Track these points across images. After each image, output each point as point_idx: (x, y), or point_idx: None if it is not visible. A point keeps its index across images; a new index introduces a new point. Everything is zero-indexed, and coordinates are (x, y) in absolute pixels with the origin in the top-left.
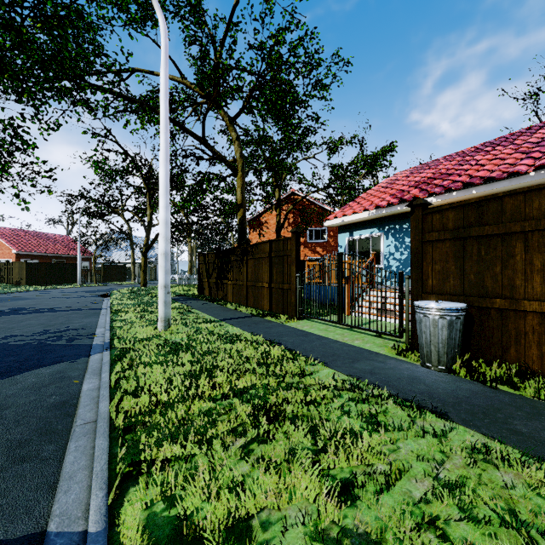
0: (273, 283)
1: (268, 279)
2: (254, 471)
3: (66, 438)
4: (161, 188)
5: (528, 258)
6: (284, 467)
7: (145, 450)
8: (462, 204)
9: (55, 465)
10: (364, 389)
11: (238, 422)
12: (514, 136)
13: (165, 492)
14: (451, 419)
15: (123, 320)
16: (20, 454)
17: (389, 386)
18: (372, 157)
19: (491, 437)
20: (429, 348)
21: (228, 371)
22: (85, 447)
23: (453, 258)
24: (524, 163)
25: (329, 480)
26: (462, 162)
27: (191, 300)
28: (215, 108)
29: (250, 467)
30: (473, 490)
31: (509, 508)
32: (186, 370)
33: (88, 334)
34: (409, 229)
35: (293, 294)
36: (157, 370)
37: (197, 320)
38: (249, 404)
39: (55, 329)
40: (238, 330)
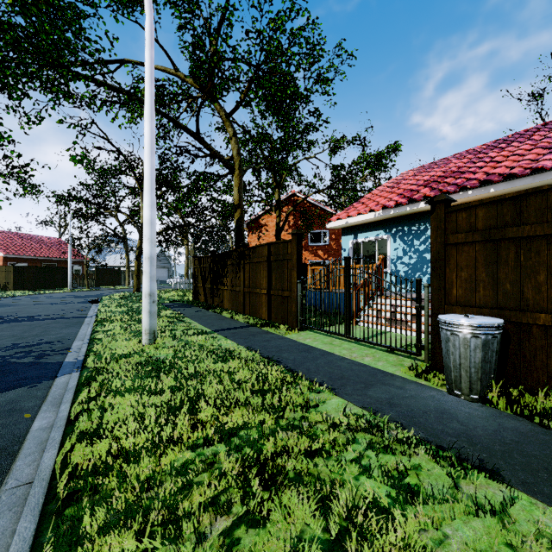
0: (272, 289)
1: (267, 285)
2: None
3: None
4: (145, 184)
5: None
6: None
7: (82, 543)
8: (495, 200)
9: None
10: (385, 431)
11: (222, 486)
12: (530, 132)
13: None
14: (508, 483)
15: (106, 331)
16: None
17: (415, 424)
18: (376, 157)
19: None
20: (458, 373)
21: (215, 403)
22: (4, 532)
23: (483, 264)
24: (549, 158)
25: None
26: (475, 159)
27: (184, 306)
28: (209, 100)
29: None
30: None
31: None
32: (165, 398)
33: (63, 348)
34: (418, 231)
35: (294, 302)
36: (128, 401)
37: (187, 332)
38: (239, 455)
39: (27, 342)
40: (232, 344)
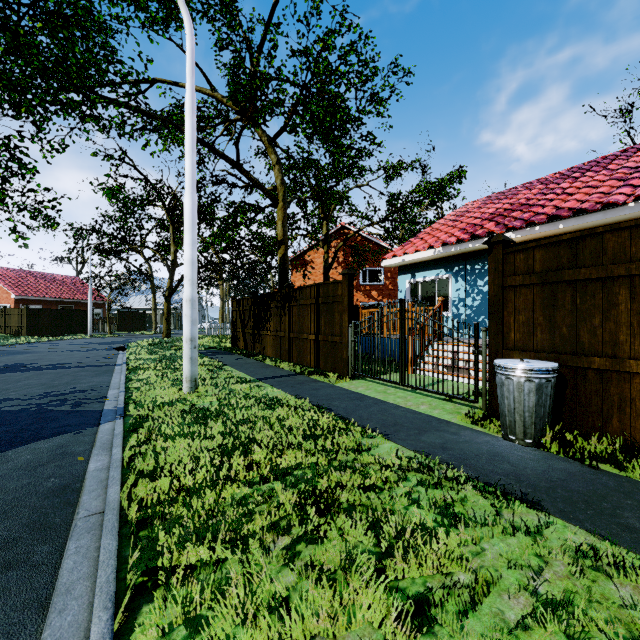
0: (321, 334)
1: (315, 330)
2: (301, 582)
3: (65, 536)
4: (186, 221)
5: (635, 308)
6: (340, 577)
7: (163, 553)
8: (552, 242)
9: (49, 573)
10: (435, 470)
11: (281, 514)
12: (607, 160)
13: (188, 614)
14: (546, 510)
15: (141, 379)
16: (6, 558)
17: (466, 465)
18: (437, 185)
19: (598, 535)
20: (513, 417)
21: (268, 446)
22: (88, 548)
23: (541, 307)
24: (622, 192)
25: (398, 596)
26: (546, 190)
27: (222, 354)
28: (251, 126)
29: (297, 576)
30: (582, 609)
31: (633, 638)
32: (216, 443)
33: (99, 397)
34: (482, 270)
35: (345, 348)
36: (180, 445)
37: (229, 380)
38: (294, 490)
39: (59, 390)
40: (278, 393)
